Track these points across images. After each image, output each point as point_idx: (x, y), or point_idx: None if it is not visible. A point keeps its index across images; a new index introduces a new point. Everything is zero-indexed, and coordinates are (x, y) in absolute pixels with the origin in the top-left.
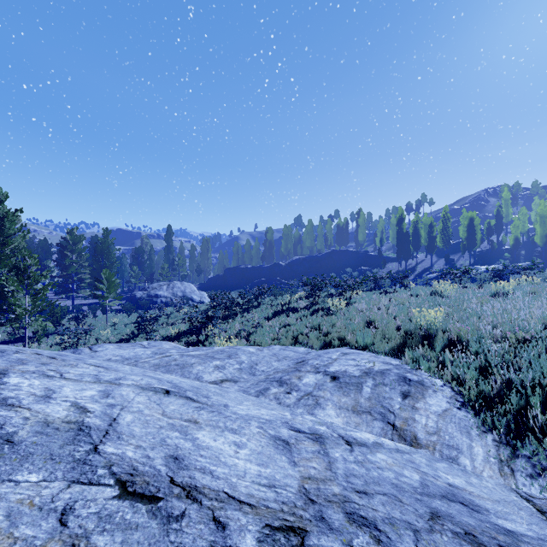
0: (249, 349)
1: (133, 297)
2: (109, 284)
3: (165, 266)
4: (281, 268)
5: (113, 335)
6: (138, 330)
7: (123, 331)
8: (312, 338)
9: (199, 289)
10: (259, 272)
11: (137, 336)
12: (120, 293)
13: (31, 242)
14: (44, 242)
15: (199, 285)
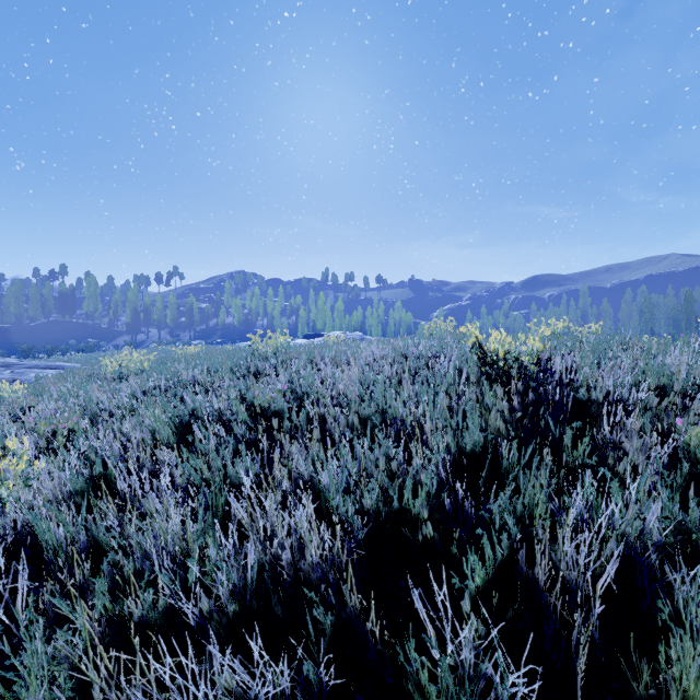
0: None
1: None
2: None
3: None
4: None
5: None
6: None
7: None
8: None
9: None
10: None
11: None
12: None
13: None
14: None
15: None
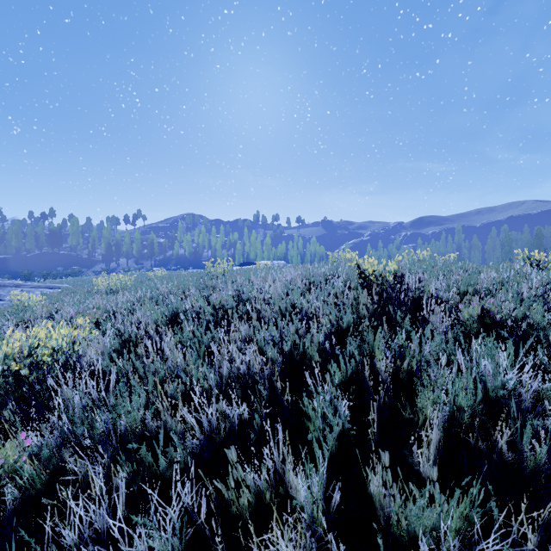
0: None
1: None
2: None
3: None
4: None
5: None
6: None
7: None
8: None
9: None
10: None
11: None
12: None
13: None
14: None
15: None
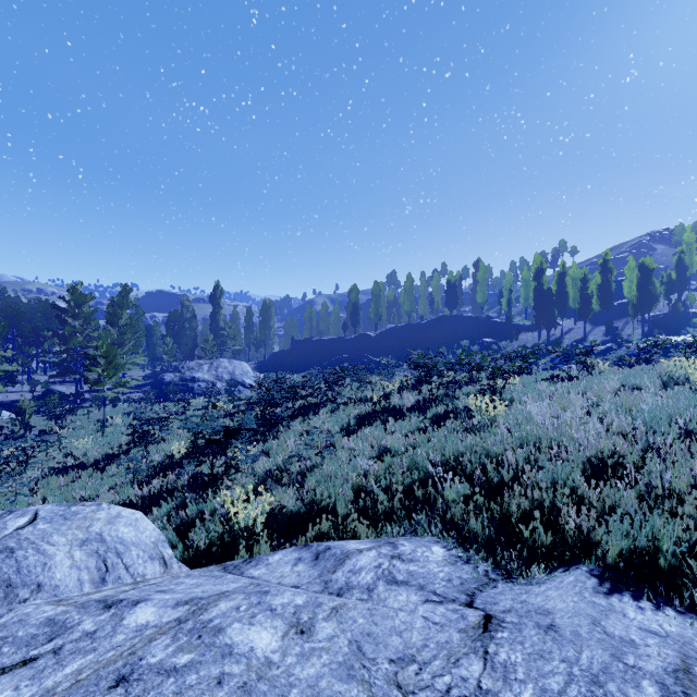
0: (257, 635)
1: (160, 381)
2: (108, 363)
3: (209, 337)
4: (370, 341)
5: (97, 446)
6: (132, 440)
7: (115, 439)
8: (451, 501)
9: (257, 369)
10: (339, 346)
11: (131, 450)
12: (150, 375)
13: (30, 305)
14: (46, 305)
15: (257, 363)
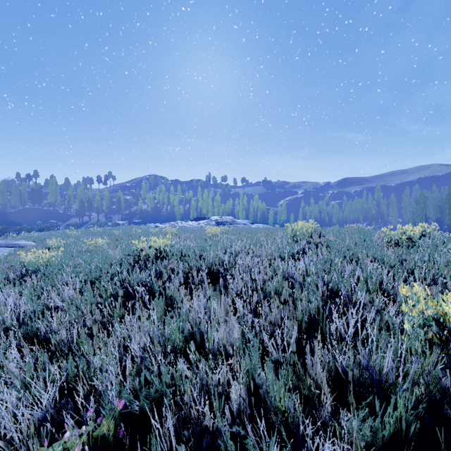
0: None
1: None
2: None
3: None
4: None
5: None
6: None
7: None
8: None
9: None
10: None
11: None
12: None
13: None
14: None
15: None
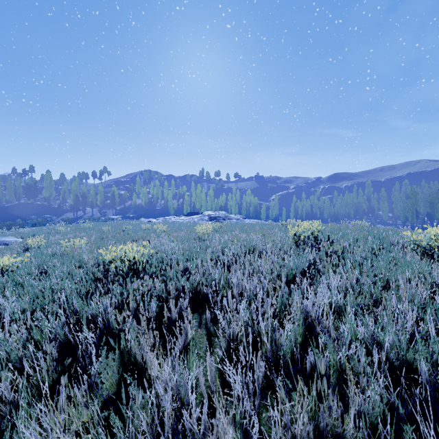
0: None
1: None
2: None
3: None
4: None
5: None
6: None
7: None
8: None
9: None
10: None
11: None
12: None
13: None
14: None
15: None
